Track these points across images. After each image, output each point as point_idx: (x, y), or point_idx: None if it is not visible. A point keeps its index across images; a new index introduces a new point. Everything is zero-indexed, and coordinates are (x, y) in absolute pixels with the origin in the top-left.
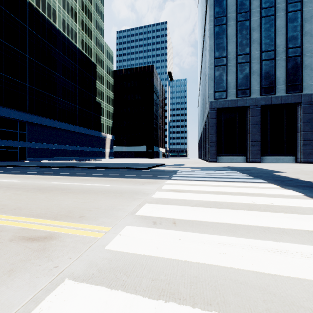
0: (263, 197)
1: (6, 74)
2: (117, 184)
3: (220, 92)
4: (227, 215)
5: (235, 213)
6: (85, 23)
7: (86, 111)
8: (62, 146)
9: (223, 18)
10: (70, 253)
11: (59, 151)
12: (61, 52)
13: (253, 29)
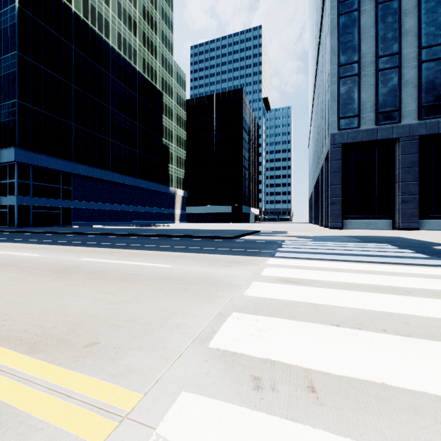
0: None
1: (45, 111)
2: (182, 263)
3: (349, 118)
4: None
5: None
6: (147, 36)
7: (149, 157)
8: (118, 206)
9: (354, 1)
10: None
11: (113, 213)
12: (116, 77)
13: (405, 13)
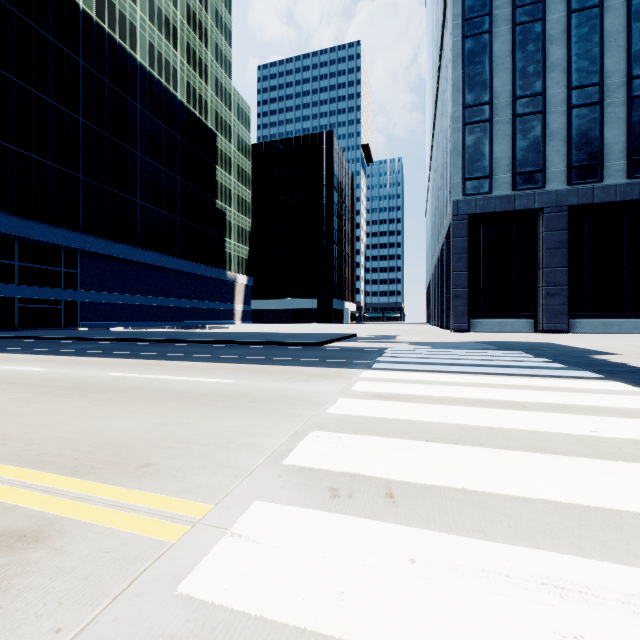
0: (615, 419)
1: (39, 156)
2: (249, 378)
3: (477, 179)
4: (537, 474)
5: (559, 467)
6: (194, 49)
7: (196, 227)
8: (149, 299)
9: (484, 20)
10: (65, 604)
11: (142, 309)
12: (146, 109)
13: (551, 40)
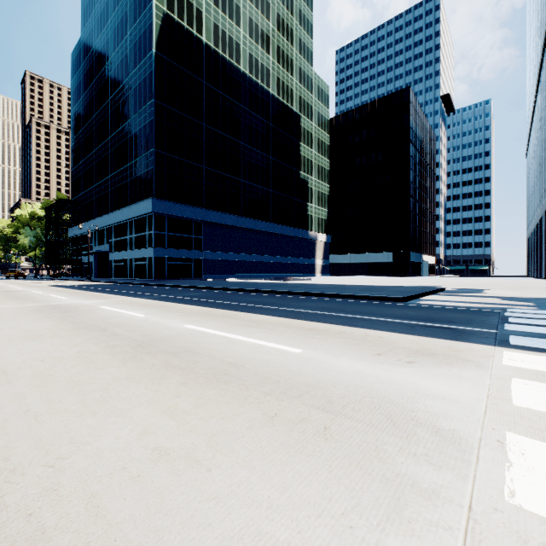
0: None
1: (178, 156)
2: (322, 347)
3: None
4: None
5: None
6: (282, 49)
7: (284, 196)
8: (249, 256)
9: None
10: None
11: (244, 264)
12: (247, 107)
13: None
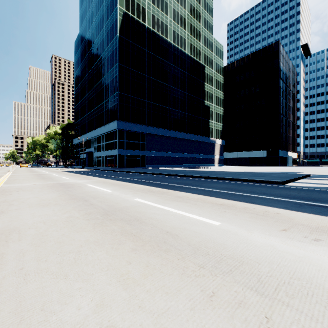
0: None
1: (132, 95)
2: (235, 221)
3: None
4: None
5: None
6: (193, 26)
7: (195, 116)
8: (173, 154)
9: None
10: None
11: (170, 158)
12: (172, 63)
13: None
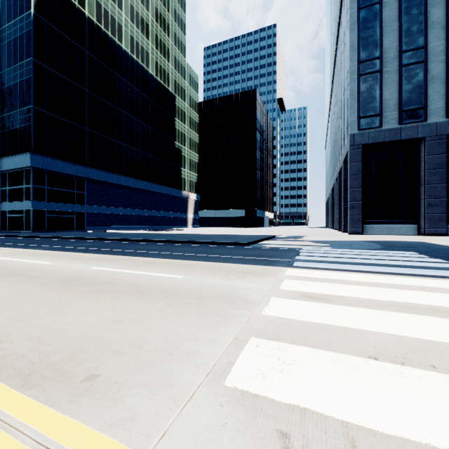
0: None
1: (60, 116)
2: (195, 274)
3: (370, 117)
4: None
5: None
6: (160, 38)
7: (162, 161)
8: (130, 210)
9: None
10: None
11: (126, 217)
12: (128, 81)
13: (432, 4)
